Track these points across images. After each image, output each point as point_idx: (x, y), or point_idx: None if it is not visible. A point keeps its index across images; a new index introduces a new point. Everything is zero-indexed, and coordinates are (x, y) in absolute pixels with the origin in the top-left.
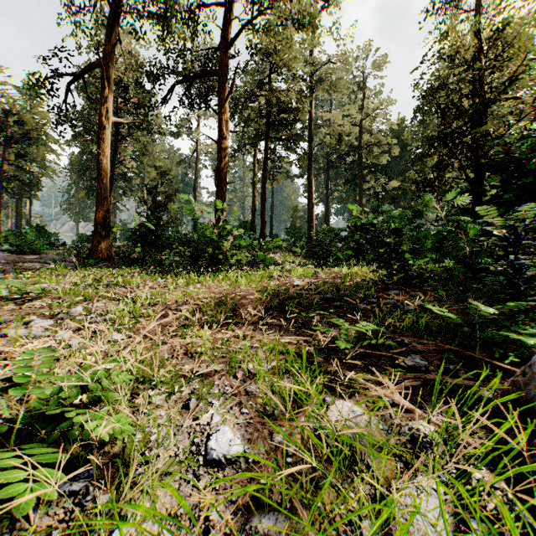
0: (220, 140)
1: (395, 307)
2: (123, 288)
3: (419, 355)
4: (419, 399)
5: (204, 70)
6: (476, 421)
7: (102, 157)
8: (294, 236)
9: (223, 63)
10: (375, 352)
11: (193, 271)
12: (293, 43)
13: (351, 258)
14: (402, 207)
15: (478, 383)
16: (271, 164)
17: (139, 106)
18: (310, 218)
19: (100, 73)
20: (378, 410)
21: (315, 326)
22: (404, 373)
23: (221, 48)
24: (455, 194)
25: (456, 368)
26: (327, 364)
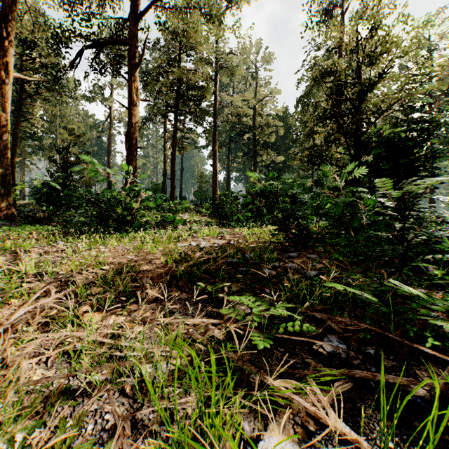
0: (131, 106)
1: (297, 272)
2: (8, 254)
3: (335, 335)
4: (363, 425)
5: (115, 38)
6: (425, 443)
7: (2, 112)
8: (201, 198)
9: (133, 34)
10: (292, 337)
11: (100, 232)
12: (200, 28)
13: (249, 218)
14: None
15: (435, 402)
16: (181, 135)
17: (48, 67)
18: (214, 183)
19: (0, 25)
20: (310, 438)
21: (223, 298)
22: (329, 368)
23: (132, 20)
24: (353, 166)
25: (376, 352)
26: (242, 364)
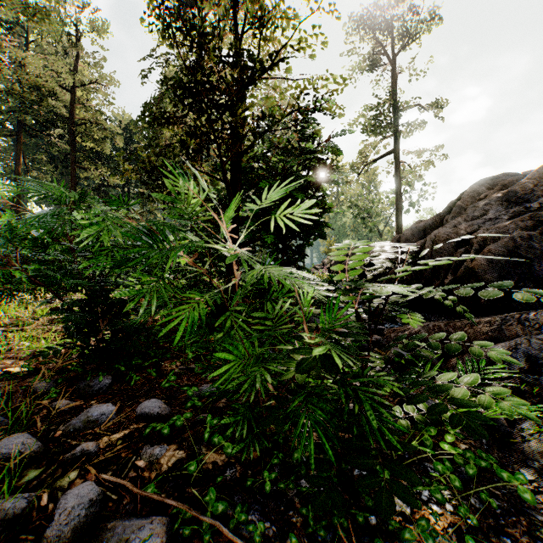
0: None
1: (92, 536)
2: None
3: None
4: None
5: None
6: None
7: None
8: None
9: None
10: None
11: None
12: None
13: None
14: (128, 208)
15: None
16: None
17: None
18: None
19: None
20: None
21: None
22: None
23: None
24: None
25: None
26: None
